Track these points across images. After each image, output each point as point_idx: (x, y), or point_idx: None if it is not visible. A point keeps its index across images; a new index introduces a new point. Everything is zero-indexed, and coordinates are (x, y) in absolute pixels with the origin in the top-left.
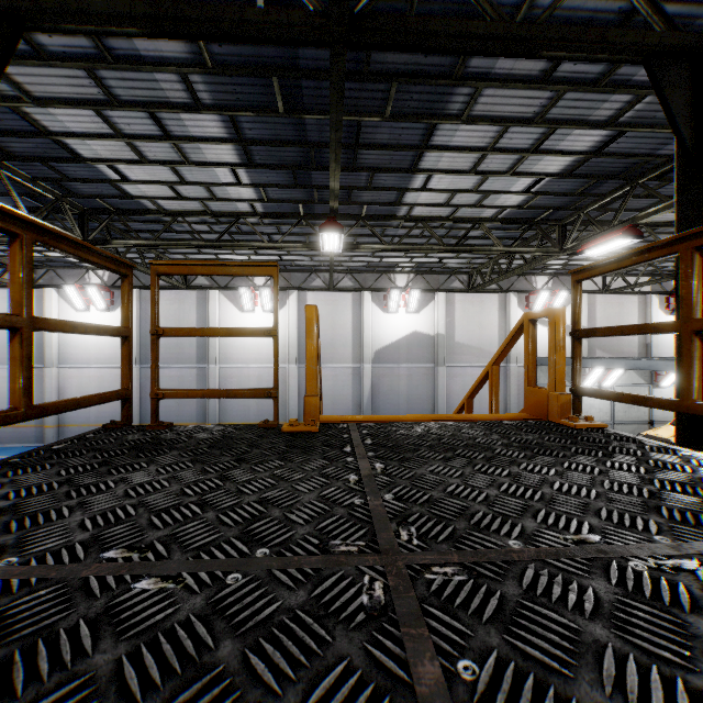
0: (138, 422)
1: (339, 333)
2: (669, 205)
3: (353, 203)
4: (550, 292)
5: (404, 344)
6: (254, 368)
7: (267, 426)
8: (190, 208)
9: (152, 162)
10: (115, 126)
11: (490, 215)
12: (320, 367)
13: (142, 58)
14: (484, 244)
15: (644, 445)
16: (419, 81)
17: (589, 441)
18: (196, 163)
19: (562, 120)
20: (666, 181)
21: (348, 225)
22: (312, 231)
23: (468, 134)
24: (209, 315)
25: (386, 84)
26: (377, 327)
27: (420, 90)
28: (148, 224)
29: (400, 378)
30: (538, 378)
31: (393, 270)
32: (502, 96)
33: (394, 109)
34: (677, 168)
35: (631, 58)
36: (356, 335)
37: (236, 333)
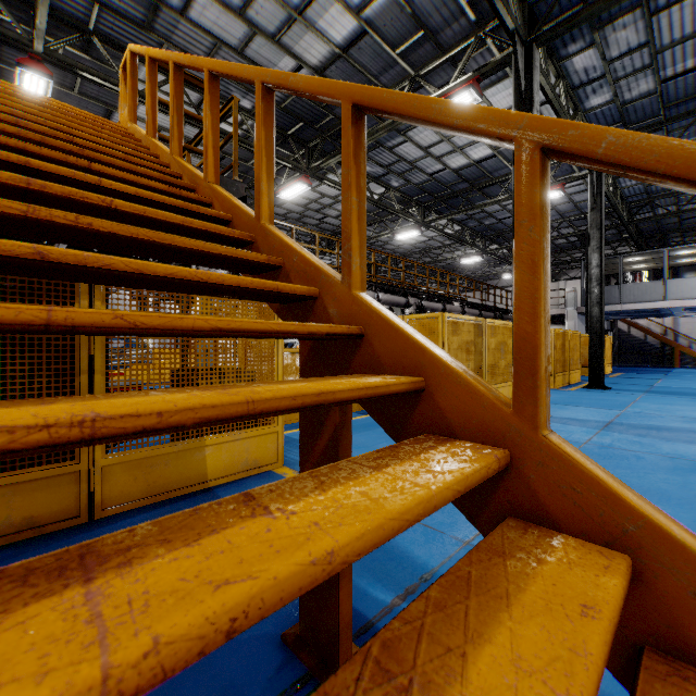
0: None
1: None
2: None
3: None
4: None
5: None
6: None
7: None
8: None
9: None
10: None
11: None
12: None
13: None
14: None
15: None
16: None
17: None
18: None
19: None
20: None
21: None
22: None
23: None
24: None
25: None
26: None
27: None
28: None
29: None
30: None
31: None
32: None
33: None
34: None
35: None
36: None
37: None
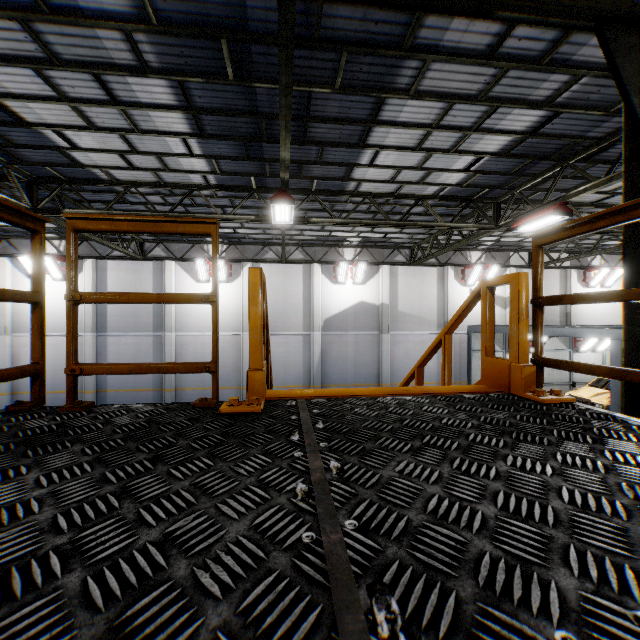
0: (95, 388)
1: (291, 302)
2: (597, 184)
3: (303, 178)
4: (484, 266)
5: (352, 313)
6: (209, 336)
7: (204, 406)
8: (143, 178)
9: (100, 128)
10: (59, 89)
11: (432, 193)
12: (268, 336)
13: (81, 12)
14: (426, 220)
15: (628, 425)
16: (369, 51)
17: (566, 420)
18: (146, 131)
19: (504, 98)
20: (592, 163)
21: (299, 200)
22: (264, 204)
23: (415, 110)
24: (165, 285)
25: (336, 53)
26: (326, 297)
27: (369, 61)
28: (102, 194)
29: (347, 345)
30: (473, 344)
31: (341, 244)
32: (449, 71)
33: (344, 80)
34: (625, 138)
35: (583, 25)
36: (307, 305)
37: (169, 299)
